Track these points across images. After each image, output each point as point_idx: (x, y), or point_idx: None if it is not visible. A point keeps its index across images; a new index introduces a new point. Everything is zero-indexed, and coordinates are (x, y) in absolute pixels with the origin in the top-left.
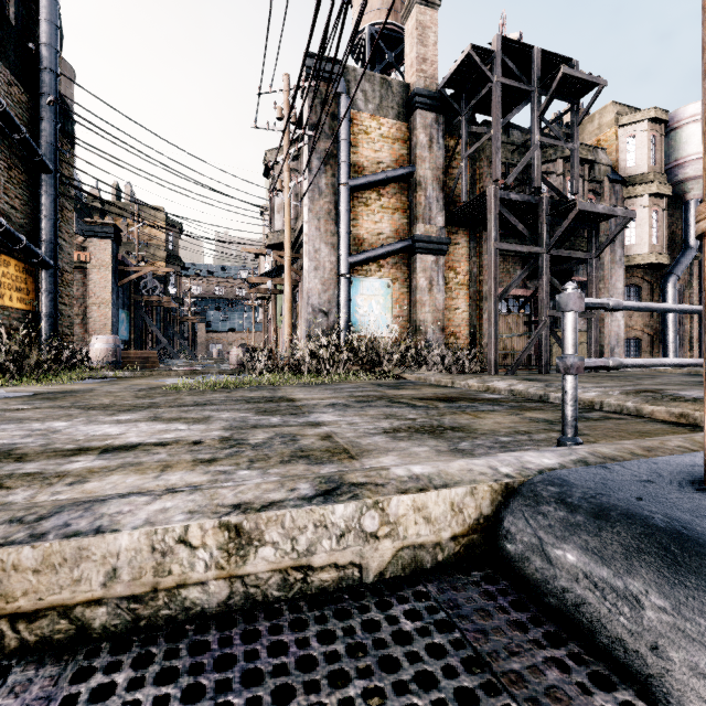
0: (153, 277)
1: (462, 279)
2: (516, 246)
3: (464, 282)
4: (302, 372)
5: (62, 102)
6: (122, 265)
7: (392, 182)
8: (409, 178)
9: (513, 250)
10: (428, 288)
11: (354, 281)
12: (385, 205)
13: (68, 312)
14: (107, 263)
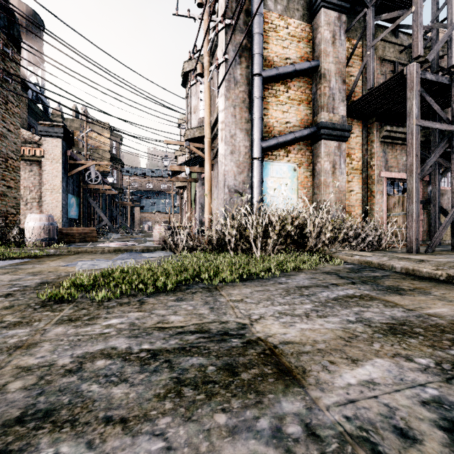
0: (101, 173)
1: (356, 164)
2: (436, 124)
3: (358, 167)
4: (227, 252)
5: (6, 7)
6: (72, 160)
7: (298, 75)
8: (314, 71)
9: (401, 139)
10: (331, 171)
11: (265, 165)
12: (292, 97)
13: (14, 194)
14: (58, 157)
